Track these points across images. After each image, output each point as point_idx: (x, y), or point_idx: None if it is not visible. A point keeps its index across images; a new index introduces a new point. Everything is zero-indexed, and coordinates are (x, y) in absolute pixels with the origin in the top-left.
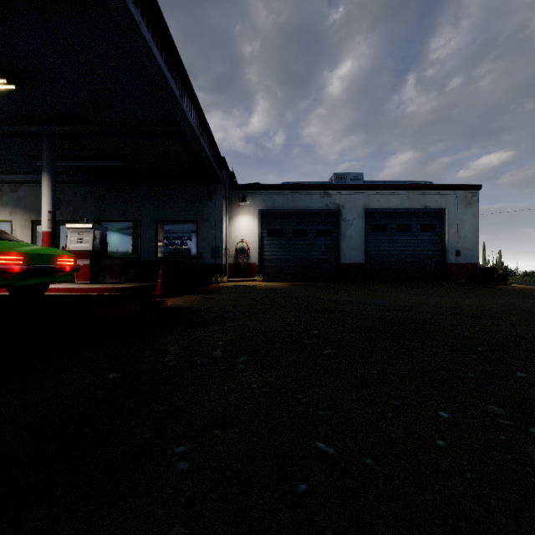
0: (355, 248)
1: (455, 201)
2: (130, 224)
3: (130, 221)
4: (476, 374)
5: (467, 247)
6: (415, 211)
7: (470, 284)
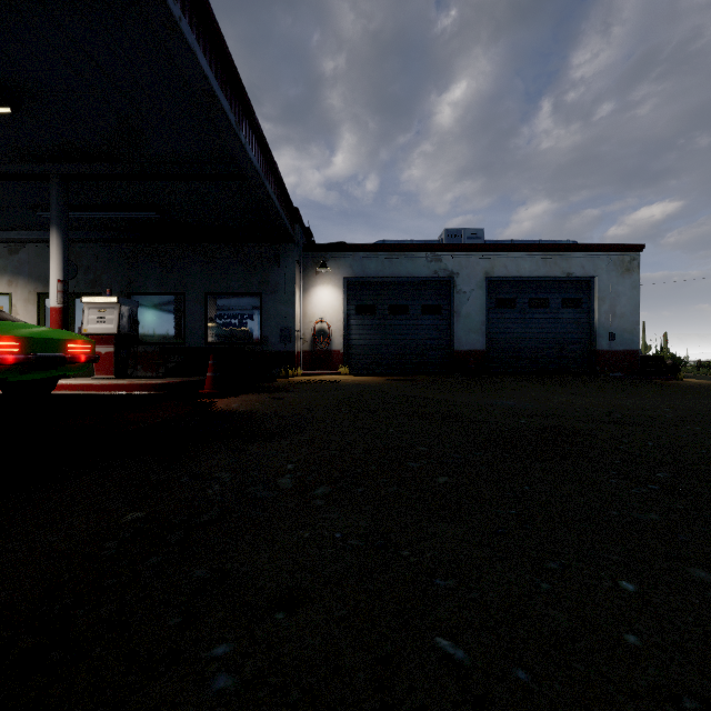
0: (474, 330)
1: (608, 267)
2: (171, 298)
3: (171, 293)
4: (662, 516)
5: (624, 328)
6: (554, 280)
7: (628, 379)
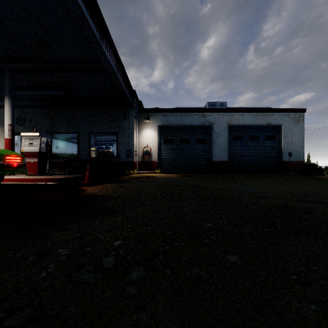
0: (222, 151)
1: (288, 120)
2: (72, 135)
3: (72, 132)
4: None
5: (296, 150)
6: (261, 126)
7: (299, 175)
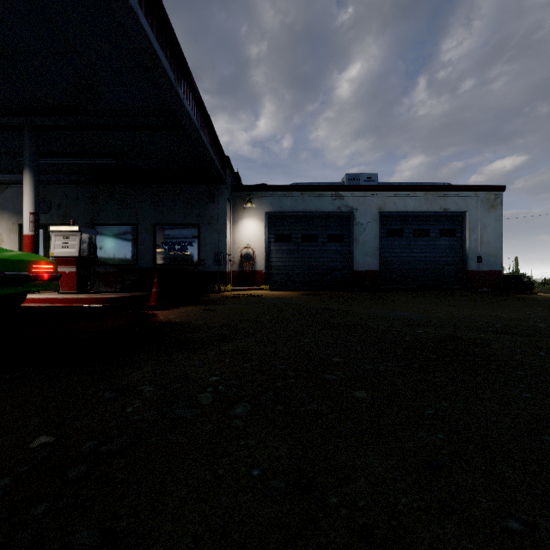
0: (369, 254)
1: (476, 204)
2: (126, 228)
3: (126, 224)
4: None
5: (490, 253)
6: (433, 214)
7: (493, 293)
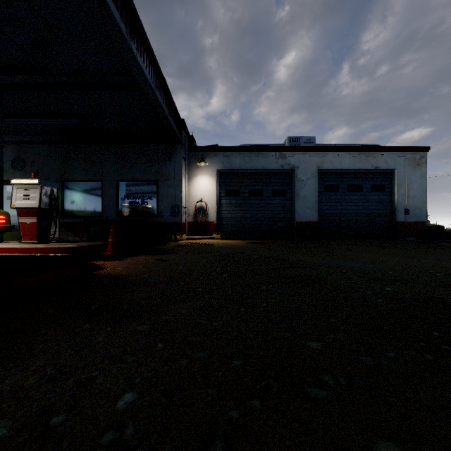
0: (309, 207)
1: (404, 163)
2: (93, 184)
3: (92, 180)
4: None
5: (416, 206)
6: (365, 171)
7: (420, 242)
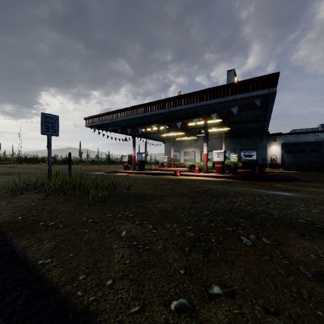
0: None
1: None
2: (231, 151)
3: (231, 150)
4: None
5: None
6: None
7: None
